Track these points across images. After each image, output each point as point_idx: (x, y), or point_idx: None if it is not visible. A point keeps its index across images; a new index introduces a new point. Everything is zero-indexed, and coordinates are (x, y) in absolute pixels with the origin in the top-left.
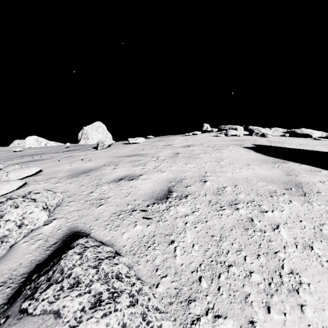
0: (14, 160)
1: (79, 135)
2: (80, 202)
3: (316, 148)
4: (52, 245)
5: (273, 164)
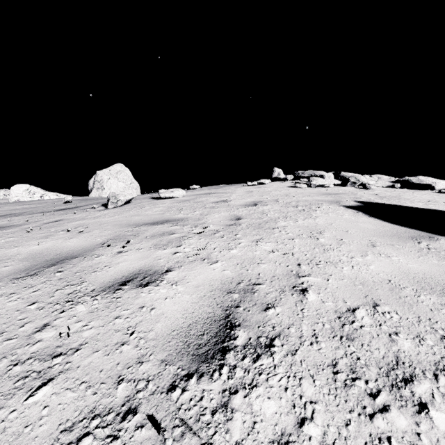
0: None
1: (90, 184)
2: None
3: None
4: None
5: (417, 243)
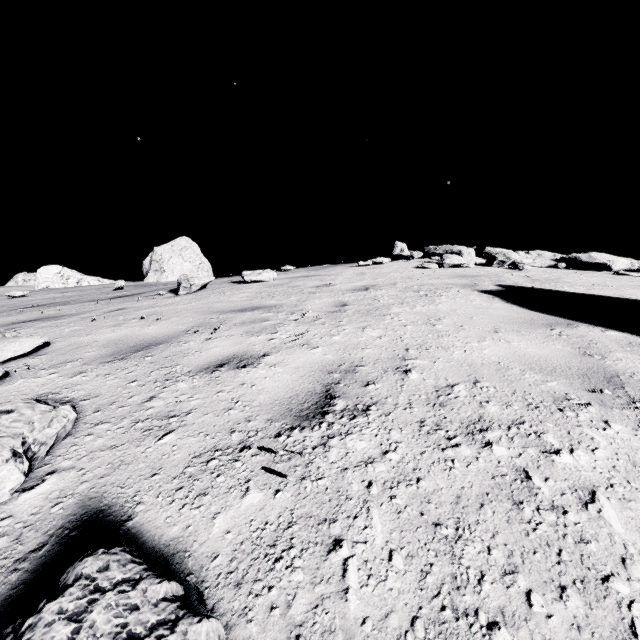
0: (3, 316)
1: (145, 264)
2: (121, 425)
3: (626, 293)
4: (28, 555)
5: (549, 330)
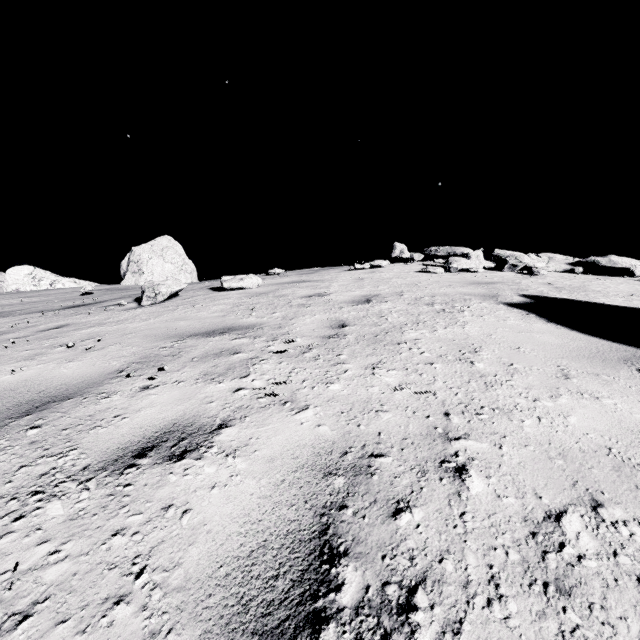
0: None
1: (122, 265)
2: None
3: None
4: None
5: (636, 371)
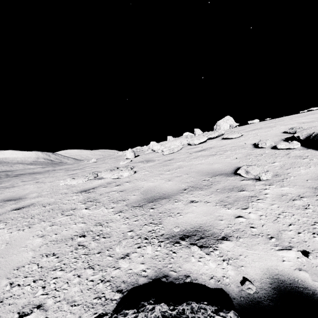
0: None
1: (214, 127)
2: None
3: None
4: None
5: None
